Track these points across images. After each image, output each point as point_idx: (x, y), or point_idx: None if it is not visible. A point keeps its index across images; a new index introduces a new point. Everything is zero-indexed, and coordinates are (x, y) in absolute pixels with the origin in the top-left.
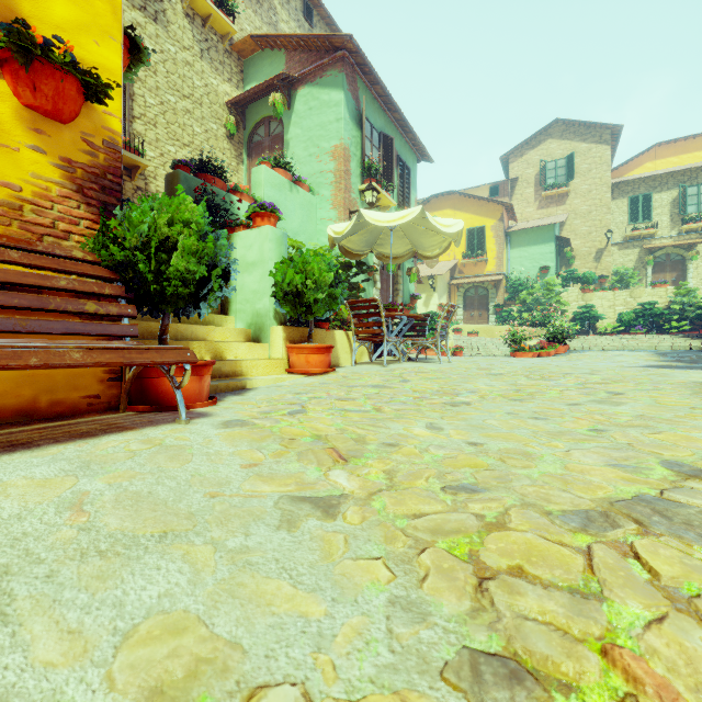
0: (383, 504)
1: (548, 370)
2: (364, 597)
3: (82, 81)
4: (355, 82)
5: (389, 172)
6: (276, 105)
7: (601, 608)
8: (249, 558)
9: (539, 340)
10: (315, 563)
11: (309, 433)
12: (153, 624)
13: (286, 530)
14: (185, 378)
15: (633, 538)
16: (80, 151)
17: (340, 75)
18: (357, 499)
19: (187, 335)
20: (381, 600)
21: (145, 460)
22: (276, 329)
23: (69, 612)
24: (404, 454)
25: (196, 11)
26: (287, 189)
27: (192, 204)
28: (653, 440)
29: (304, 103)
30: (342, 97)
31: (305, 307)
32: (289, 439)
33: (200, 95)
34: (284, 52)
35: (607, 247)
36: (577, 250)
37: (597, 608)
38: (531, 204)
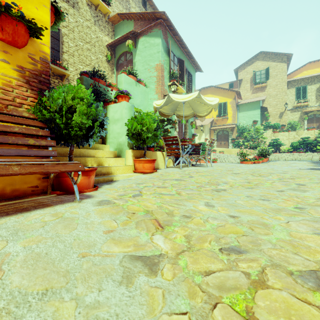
0: (185, 262)
1: (262, 171)
2: None
3: (27, 26)
4: (166, 34)
5: (182, 77)
6: (129, 46)
7: None
8: (98, 314)
9: (254, 155)
10: (142, 318)
11: (143, 209)
12: None
13: (125, 285)
14: (78, 179)
15: None
16: (28, 63)
17: (159, 31)
18: (169, 258)
19: (85, 154)
20: None
21: (50, 228)
22: (128, 151)
23: None
24: (195, 223)
25: (92, 3)
26: (134, 84)
27: (84, 89)
28: None
29: (142, 45)
30: (160, 41)
31: (142, 140)
32: (131, 213)
33: (94, 42)
34: (133, 21)
35: (285, 111)
36: (270, 113)
37: None
38: (248, 91)
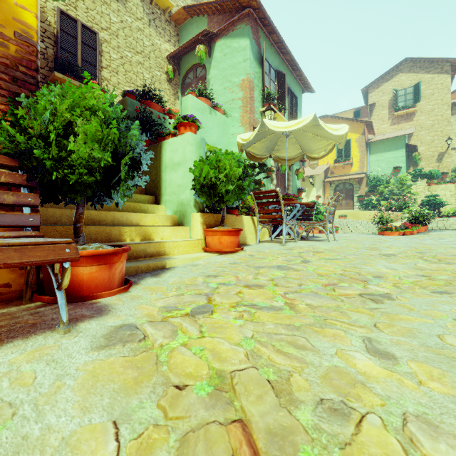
0: None
1: (436, 250)
2: None
3: None
4: (258, 33)
5: (283, 99)
6: (200, 54)
7: None
8: None
9: (402, 222)
10: None
11: (208, 369)
12: None
13: None
14: (64, 279)
15: None
16: None
17: (246, 27)
18: None
19: (122, 220)
20: None
21: None
22: (196, 215)
23: None
24: None
25: None
26: (208, 112)
27: (99, 91)
28: None
29: (220, 51)
30: (248, 43)
31: (218, 197)
32: (175, 387)
33: (148, 52)
34: (206, 16)
35: (447, 151)
36: (422, 154)
37: None
38: (385, 122)
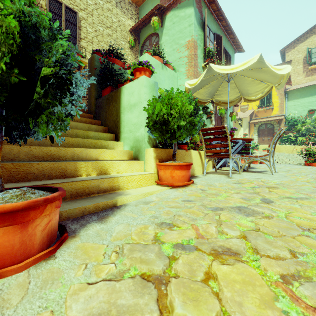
0: None
1: None
2: None
3: None
4: (200, 3)
5: (220, 56)
6: (154, 23)
7: None
8: None
9: None
10: None
11: None
12: None
13: None
14: None
15: None
16: None
17: None
18: None
19: (82, 156)
20: None
21: None
22: (149, 150)
23: None
24: None
25: None
26: (160, 67)
27: None
28: None
29: (170, 21)
30: (192, 10)
31: (170, 133)
32: None
33: (115, 26)
34: None
35: None
36: None
37: None
38: (300, 74)
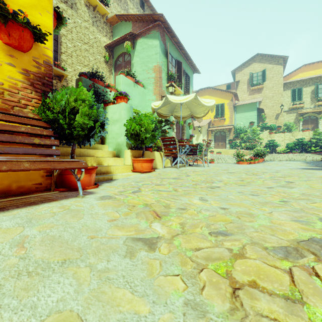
0: (179, 242)
1: (256, 170)
2: (170, 300)
3: (32, 32)
4: (164, 36)
5: (180, 78)
6: (127, 47)
7: (303, 309)
8: (108, 275)
9: (250, 156)
10: (144, 278)
11: (142, 203)
12: (51, 320)
13: (129, 258)
14: (82, 175)
15: (313, 263)
16: (32, 66)
17: (157, 32)
18: (166, 239)
19: (85, 154)
20: (180, 302)
21: (59, 217)
22: (127, 151)
23: (5, 313)
24: (189, 214)
25: (90, 3)
26: (133, 86)
27: (86, 91)
28: (312, 207)
29: (140, 46)
30: (158, 43)
31: (140, 141)
32: (132, 206)
33: (92, 43)
34: (131, 22)
35: (281, 113)
36: (267, 114)
37: (301, 309)
38: (245, 93)
